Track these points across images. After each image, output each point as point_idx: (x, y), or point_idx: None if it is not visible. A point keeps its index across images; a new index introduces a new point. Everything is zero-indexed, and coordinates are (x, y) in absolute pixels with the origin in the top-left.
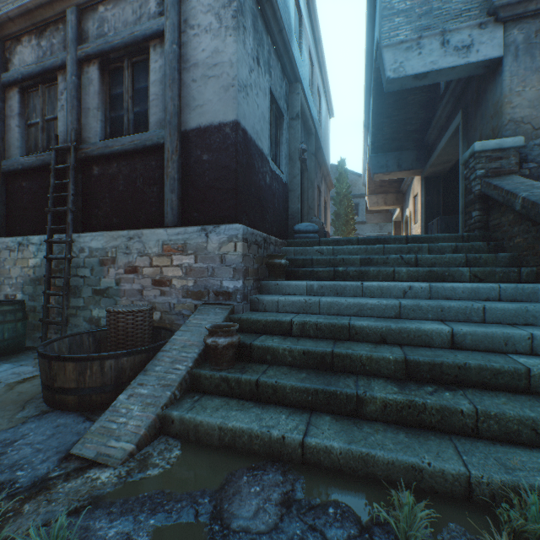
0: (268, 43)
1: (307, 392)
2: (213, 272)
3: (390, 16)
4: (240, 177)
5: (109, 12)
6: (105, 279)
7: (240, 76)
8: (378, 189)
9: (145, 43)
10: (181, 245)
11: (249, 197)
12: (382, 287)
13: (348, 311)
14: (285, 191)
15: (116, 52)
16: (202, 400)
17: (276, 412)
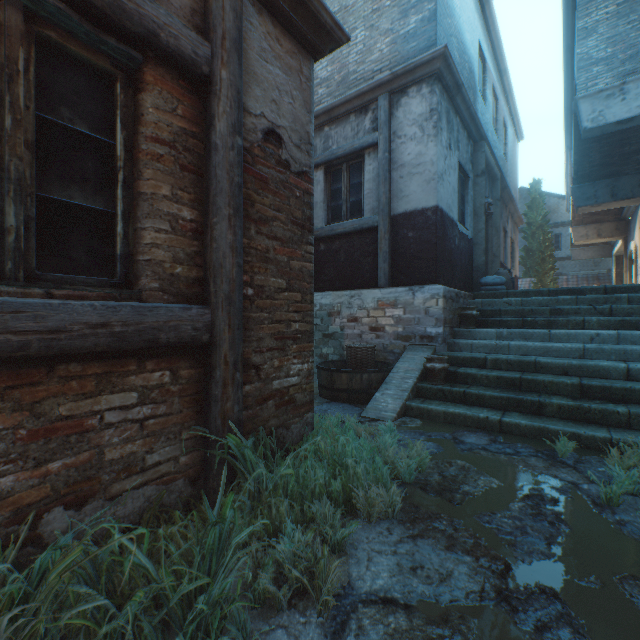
0: (457, 123)
1: (501, 399)
2: (418, 321)
3: (586, 67)
4: (438, 248)
5: (332, 131)
6: (331, 326)
7: (438, 169)
8: (587, 218)
9: (361, 152)
10: (392, 302)
11: (444, 261)
12: (569, 334)
13: (535, 352)
14: (470, 246)
15: (338, 160)
16: (426, 401)
17: (479, 409)
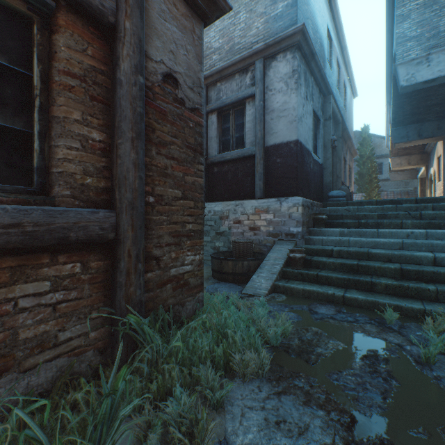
0: (311, 81)
1: (344, 279)
2: (284, 223)
3: (403, 42)
4: (298, 170)
5: (223, 86)
6: (222, 227)
7: (298, 113)
8: (401, 152)
9: (243, 101)
10: (265, 209)
11: (302, 180)
12: (391, 232)
13: (367, 245)
14: (321, 170)
15: (227, 107)
16: (290, 281)
17: (328, 287)
